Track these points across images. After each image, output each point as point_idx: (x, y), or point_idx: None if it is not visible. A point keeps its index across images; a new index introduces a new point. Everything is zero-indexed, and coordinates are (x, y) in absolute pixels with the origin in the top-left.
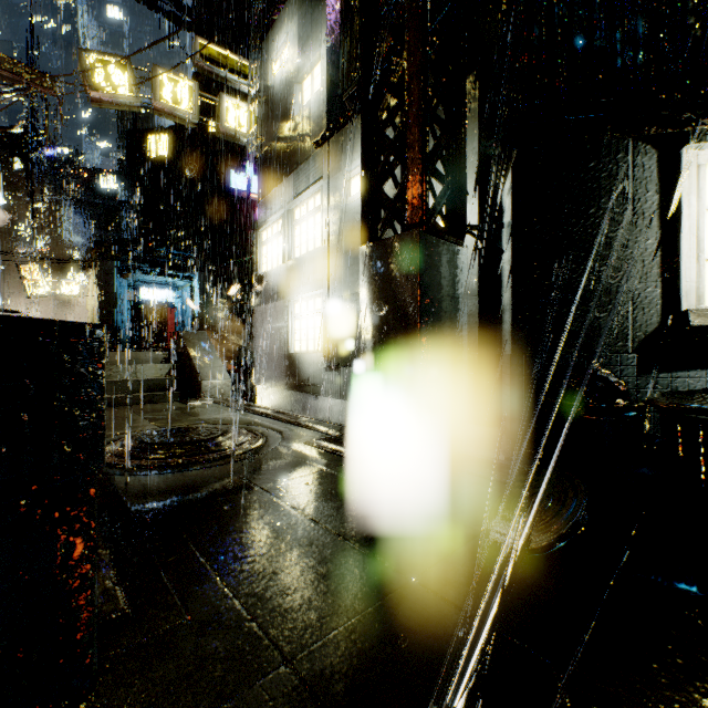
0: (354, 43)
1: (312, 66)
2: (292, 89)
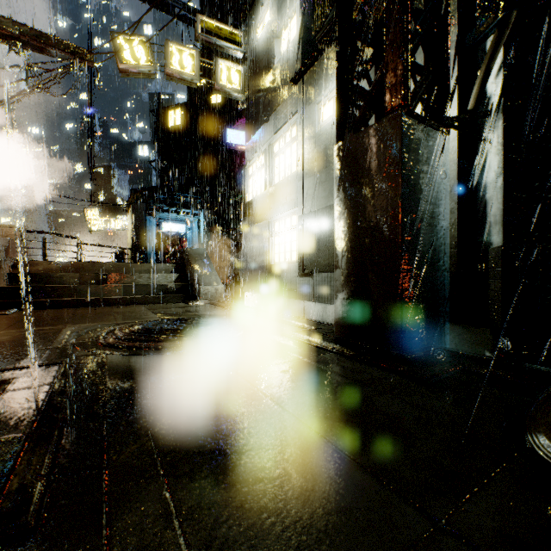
0: None
1: (289, 20)
2: (272, 43)
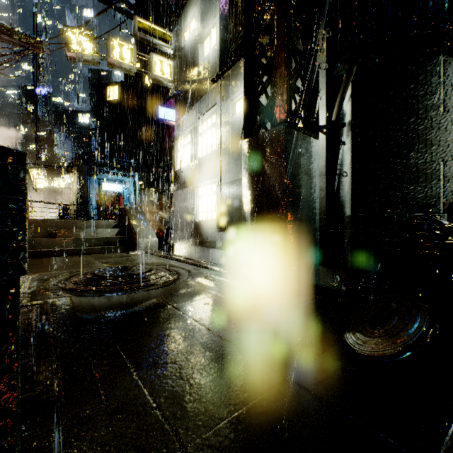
0: (238, 12)
1: (210, 31)
2: (197, 47)
